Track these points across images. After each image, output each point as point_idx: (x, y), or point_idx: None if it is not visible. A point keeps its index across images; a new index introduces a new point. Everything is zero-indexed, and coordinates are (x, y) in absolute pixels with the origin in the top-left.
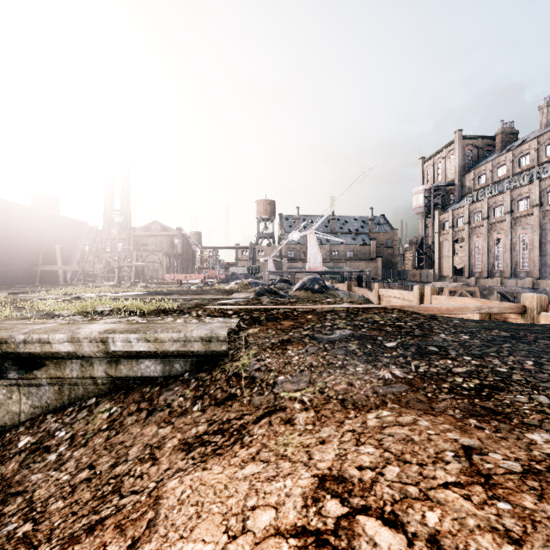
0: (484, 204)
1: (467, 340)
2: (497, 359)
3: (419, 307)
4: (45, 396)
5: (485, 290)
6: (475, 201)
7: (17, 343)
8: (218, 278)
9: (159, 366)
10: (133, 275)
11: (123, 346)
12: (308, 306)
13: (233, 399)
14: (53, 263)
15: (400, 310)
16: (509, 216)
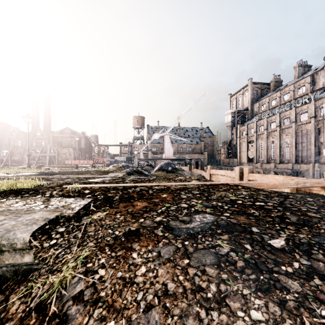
0: (265, 121)
1: None
2: None
3: (254, 183)
4: None
5: (266, 171)
6: (260, 119)
7: None
8: (105, 163)
9: None
10: (47, 161)
11: None
12: (163, 183)
13: None
14: None
15: (243, 187)
16: (278, 128)
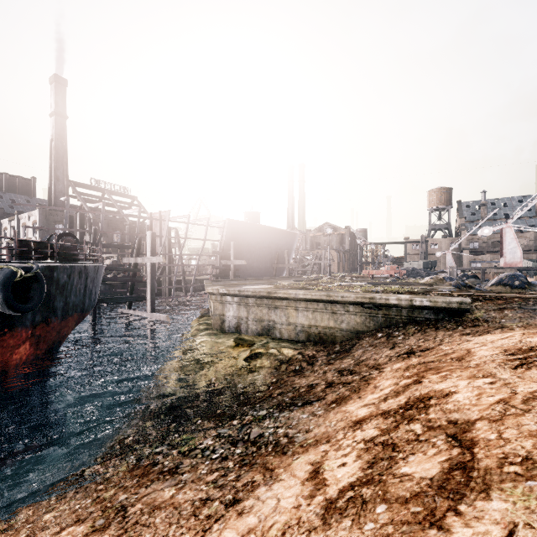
0: None
1: None
2: None
3: None
4: (379, 321)
5: None
6: None
7: (376, 299)
8: (400, 273)
9: (432, 314)
10: (322, 270)
11: (419, 303)
12: (512, 295)
13: (478, 326)
14: (280, 262)
15: None
16: None
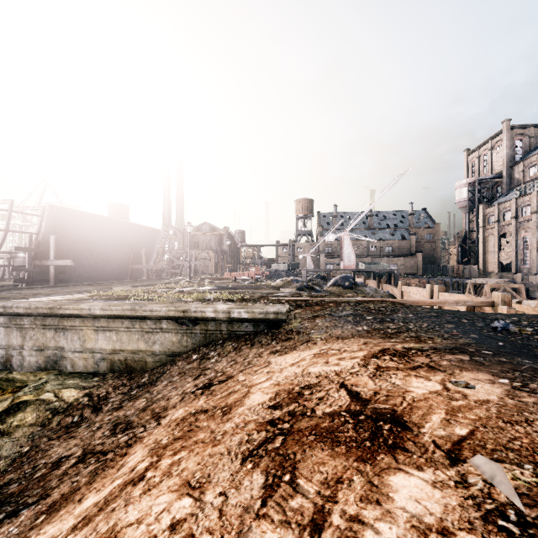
0: (532, 197)
1: (409, 317)
2: (413, 323)
3: (410, 300)
4: (198, 339)
5: (532, 287)
6: (523, 194)
7: (191, 312)
8: (264, 275)
9: (252, 326)
10: (193, 271)
11: (237, 315)
12: (332, 298)
13: (290, 339)
14: (138, 263)
15: (392, 302)
16: None
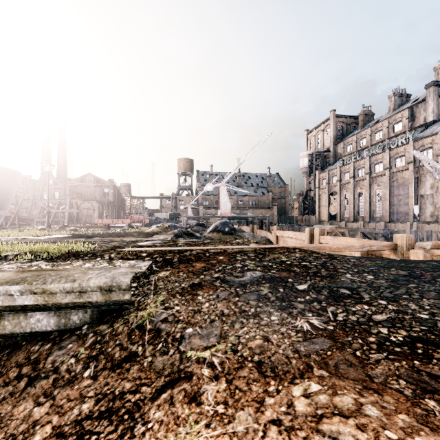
0: (351, 166)
1: (373, 281)
2: (412, 303)
3: (315, 246)
4: None
5: (352, 231)
6: (345, 164)
7: None
8: (143, 222)
9: (52, 319)
10: (66, 220)
11: (2, 300)
12: (219, 247)
13: (132, 359)
14: None
15: (300, 250)
16: (368, 176)
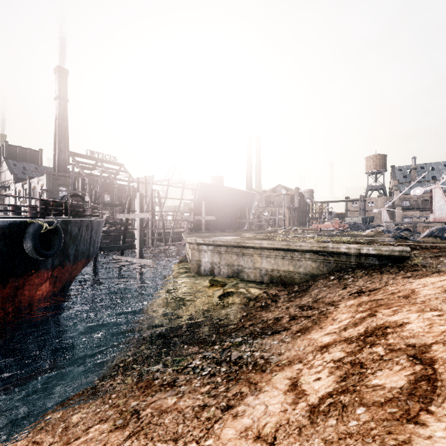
0: None
1: None
2: None
3: None
4: (331, 266)
5: None
6: None
7: (329, 248)
8: (344, 227)
9: (377, 260)
10: (277, 224)
11: (366, 251)
12: (445, 245)
13: (417, 270)
14: (242, 217)
15: None
16: None
